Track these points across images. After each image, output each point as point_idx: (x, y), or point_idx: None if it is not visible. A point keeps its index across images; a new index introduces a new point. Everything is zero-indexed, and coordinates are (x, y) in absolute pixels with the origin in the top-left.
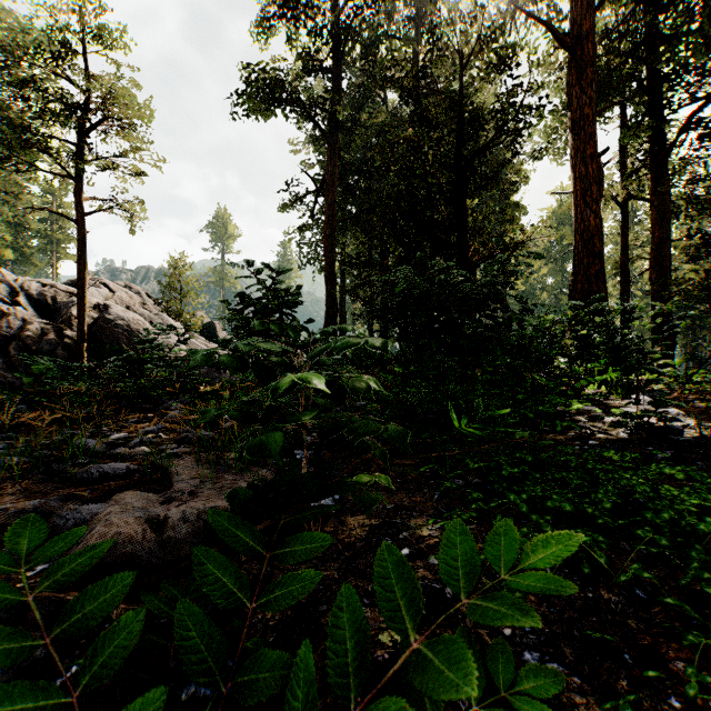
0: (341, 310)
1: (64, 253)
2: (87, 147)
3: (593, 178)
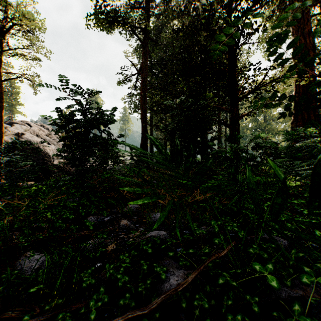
0: None
1: (16, 111)
2: (2, 41)
3: (310, 47)
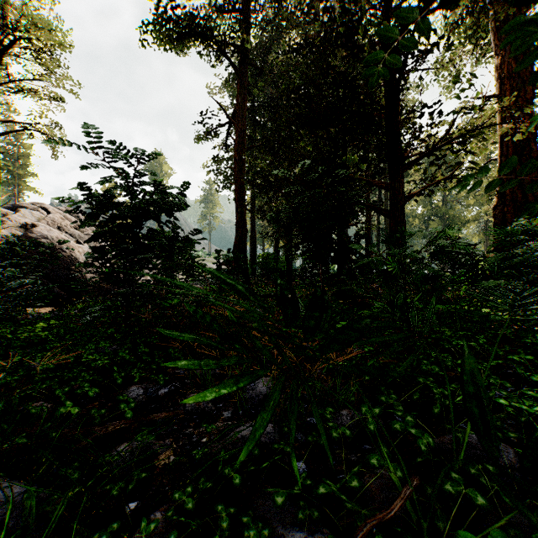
0: (252, 232)
1: (25, 186)
2: None
3: (526, 76)
